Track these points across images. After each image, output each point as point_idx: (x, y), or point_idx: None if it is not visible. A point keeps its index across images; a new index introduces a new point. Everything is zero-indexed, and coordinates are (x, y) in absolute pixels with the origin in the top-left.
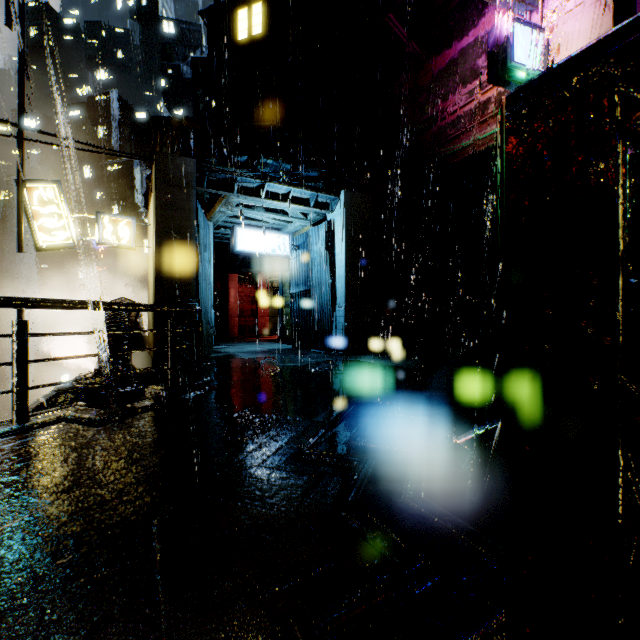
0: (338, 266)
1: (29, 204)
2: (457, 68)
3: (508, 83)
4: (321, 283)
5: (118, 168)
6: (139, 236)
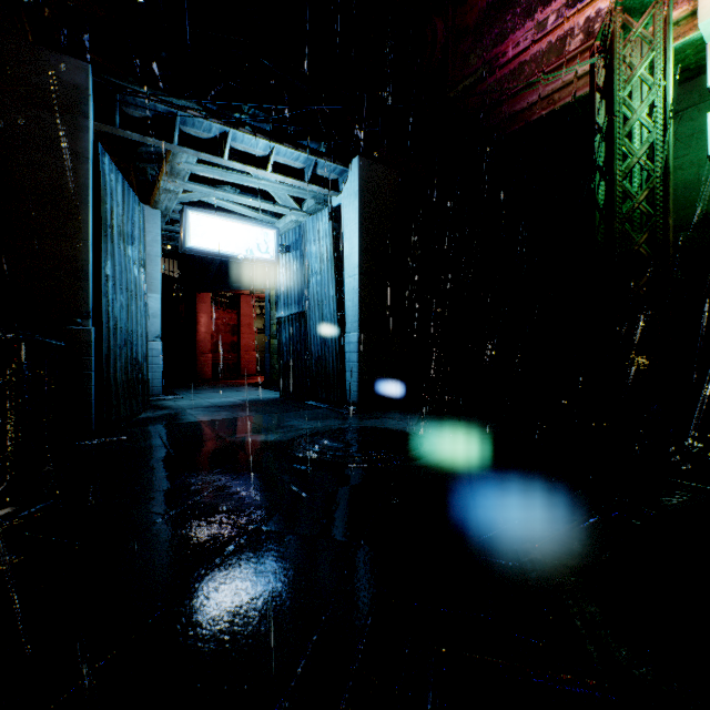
0: (348, 275)
1: None
2: None
3: None
4: (322, 301)
5: None
6: None
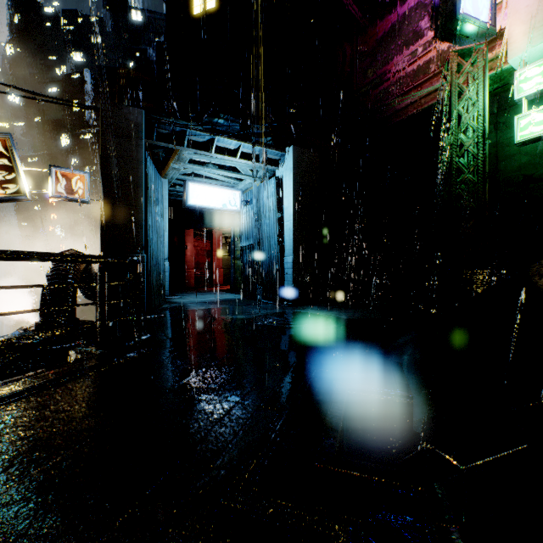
0: (286, 220)
1: None
2: (399, 31)
3: (455, 37)
4: (270, 236)
5: (90, 137)
6: None
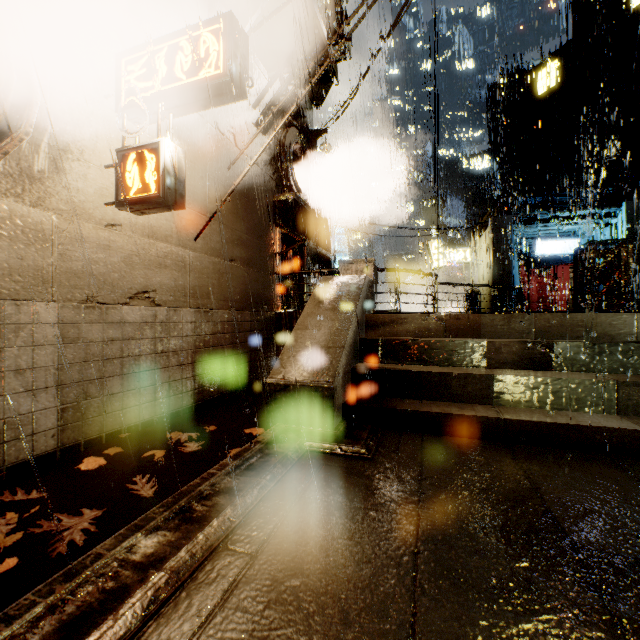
0: None
1: (430, 250)
2: None
3: None
4: None
5: (435, 201)
6: (450, 248)
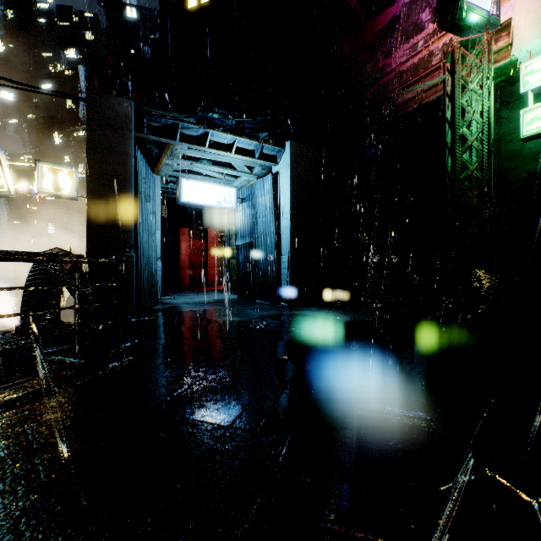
0: (283, 218)
1: None
2: (399, 24)
3: (458, 28)
4: (266, 235)
5: (83, 134)
6: None
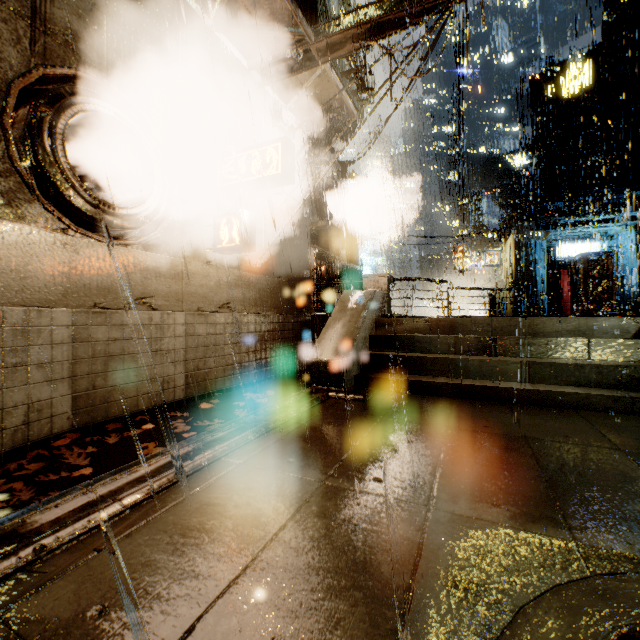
0: None
1: (457, 254)
2: None
3: None
4: (631, 271)
5: (470, 201)
6: (485, 248)
